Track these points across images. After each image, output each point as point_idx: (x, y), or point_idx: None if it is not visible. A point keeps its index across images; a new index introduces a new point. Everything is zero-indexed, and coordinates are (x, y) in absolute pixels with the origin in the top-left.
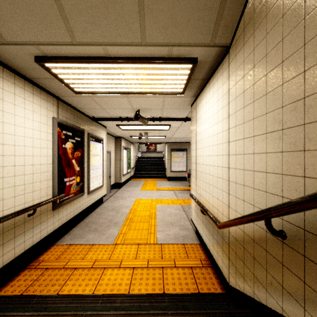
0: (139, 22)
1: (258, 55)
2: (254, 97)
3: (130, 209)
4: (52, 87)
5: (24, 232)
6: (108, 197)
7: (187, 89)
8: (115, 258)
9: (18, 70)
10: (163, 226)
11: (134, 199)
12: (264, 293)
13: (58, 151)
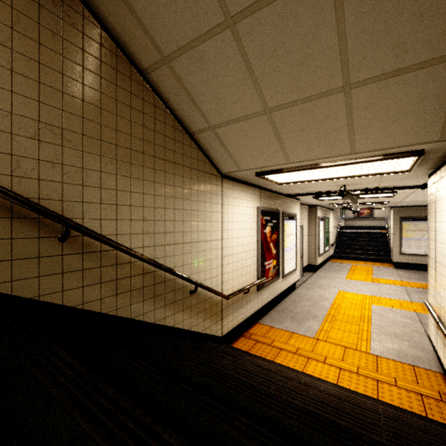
0: (349, 142)
1: None
2: None
3: (331, 303)
4: (259, 182)
5: (241, 306)
6: (300, 282)
7: (417, 165)
8: (318, 353)
9: (239, 179)
10: (381, 335)
11: (336, 290)
12: None
13: (260, 237)
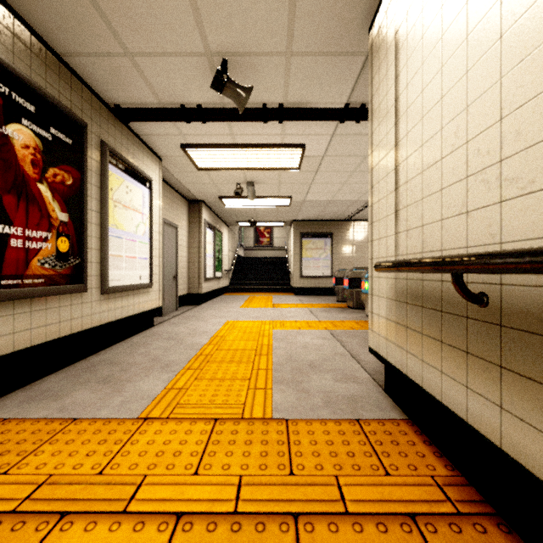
0: None
1: None
2: None
3: (211, 337)
4: None
5: None
6: (169, 317)
7: None
8: (123, 471)
9: None
10: (290, 371)
11: (224, 320)
12: None
13: None
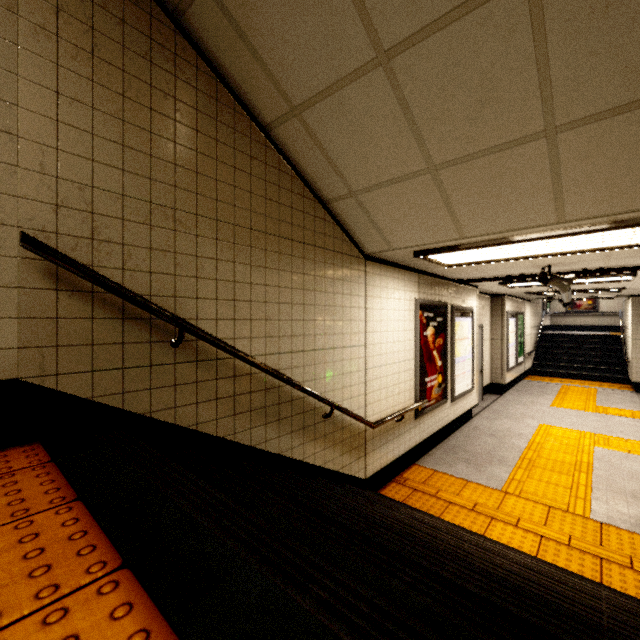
0: (555, 206)
1: None
2: None
3: (528, 442)
4: (417, 264)
5: (392, 438)
6: (479, 409)
7: None
8: (507, 512)
9: (390, 260)
10: (609, 493)
11: (535, 423)
12: None
13: (419, 342)
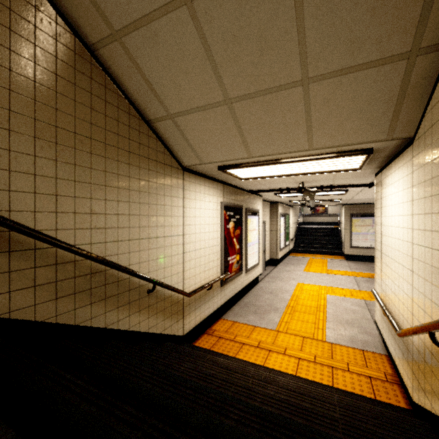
0: (307, 137)
1: (434, 170)
2: (432, 209)
3: (291, 295)
4: (222, 177)
5: (204, 302)
6: (263, 276)
7: (366, 164)
8: (279, 345)
9: (202, 173)
10: (335, 323)
11: (295, 283)
12: (438, 405)
13: (223, 232)
